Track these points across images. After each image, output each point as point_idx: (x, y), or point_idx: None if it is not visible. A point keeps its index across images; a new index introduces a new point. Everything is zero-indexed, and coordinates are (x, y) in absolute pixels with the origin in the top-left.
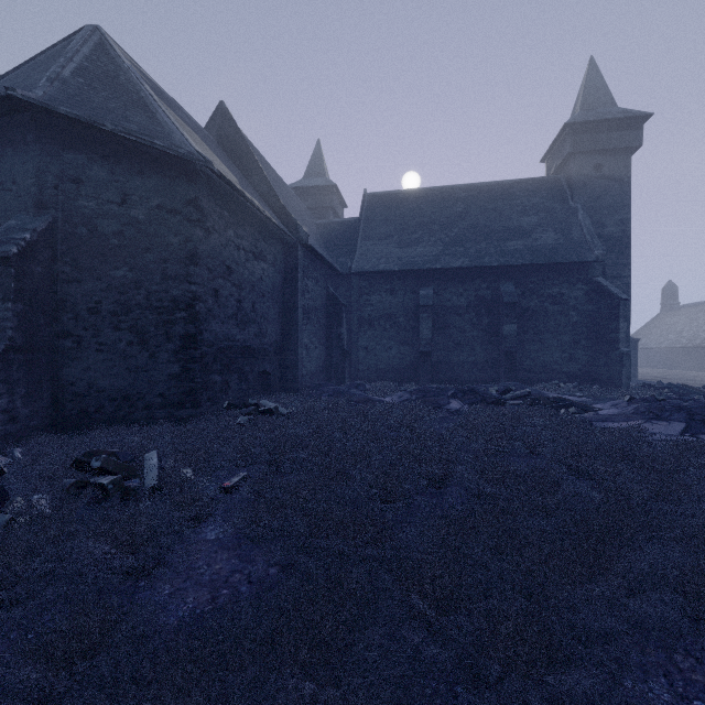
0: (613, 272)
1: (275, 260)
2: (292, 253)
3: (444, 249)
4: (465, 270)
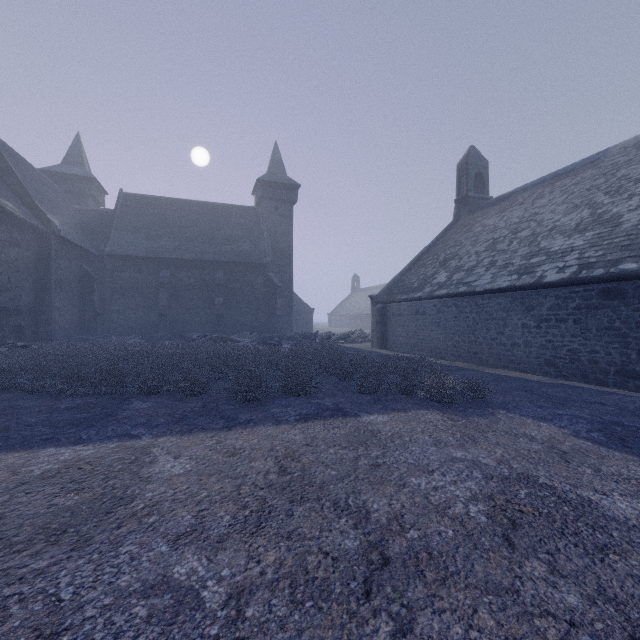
0: (284, 270)
1: (30, 245)
2: (45, 241)
3: (180, 245)
4: (193, 261)
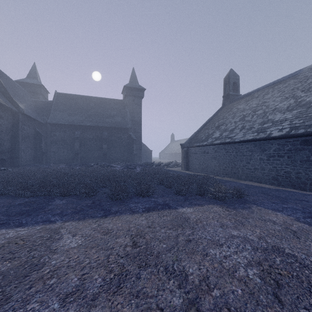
0: (137, 131)
1: (8, 118)
2: (16, 116)
3: (85, 118)
4: (92, 126)
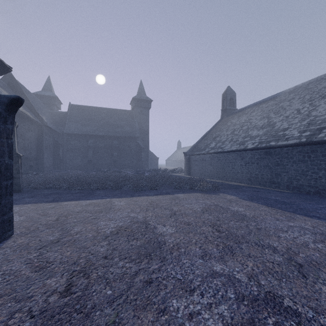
0: (145, 139)
1: (35, 130)
2: (41, 128)
3: (97, 128)
4: (103, 136)
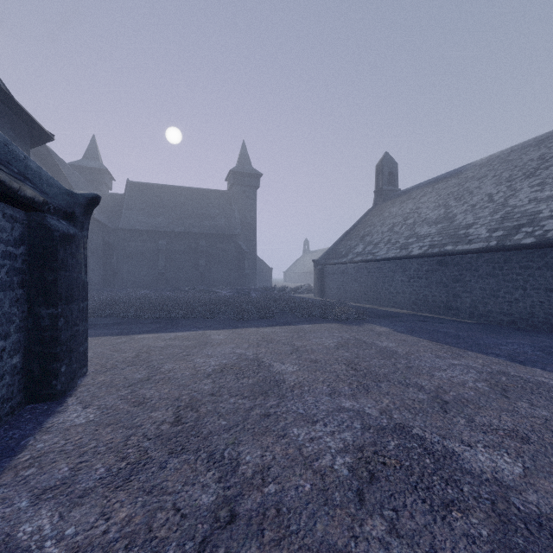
0: (250, 239)
1: None
2: None
3: (173, 221)
4: (183, 233)
